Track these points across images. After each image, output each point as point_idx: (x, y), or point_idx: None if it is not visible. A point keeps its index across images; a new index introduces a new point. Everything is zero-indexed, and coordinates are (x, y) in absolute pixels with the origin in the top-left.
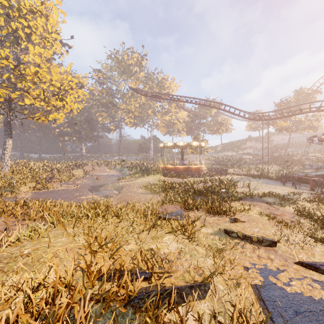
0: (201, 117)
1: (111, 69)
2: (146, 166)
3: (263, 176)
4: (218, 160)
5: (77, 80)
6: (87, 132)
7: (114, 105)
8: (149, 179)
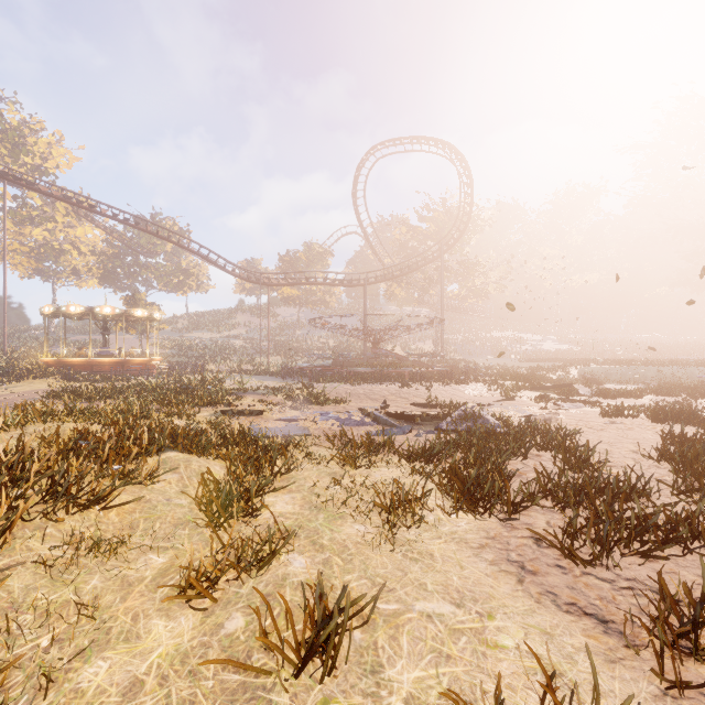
0: (143, 251)
1: None
2: None
3: (261, 372)
4: (184, 348)
5: None
6: None
7: None
8: (34, 387)
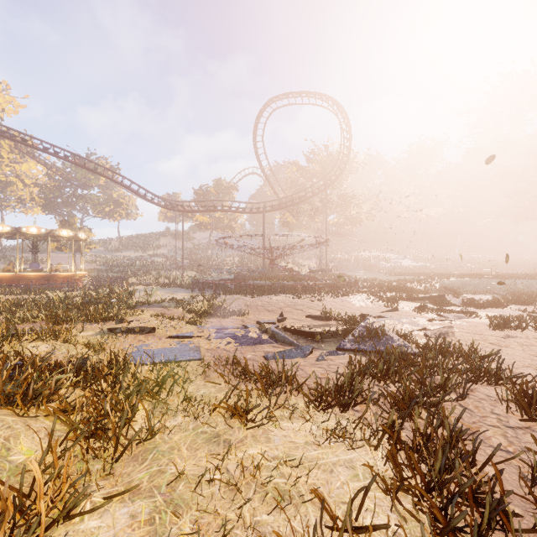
0: (79, 184)
1: None
2: None
3: (174, 284)
4: (113, 264)
5: None
6: None
7: None
8: None
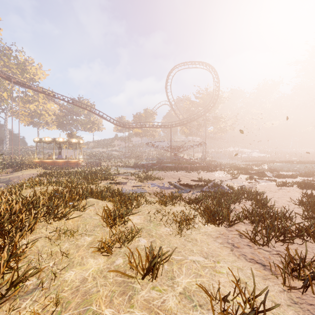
0: (75, 114)
1: None
2: (9, 161)
3: (125, 166)
4: (92, 155)
5: None
6: None
7: None
8: (32, 172)
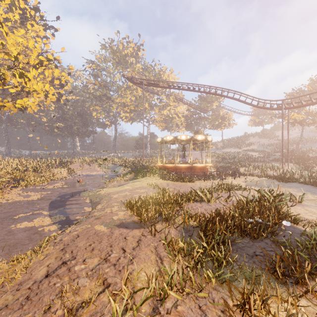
0: (202, 110)
1: (105, 60)
2: (141, 164)
3: (292, 179)
4: (222, 157)
5: (51, 55)
6: (79, 127)
7: (108, 97)
8: (142, 184)
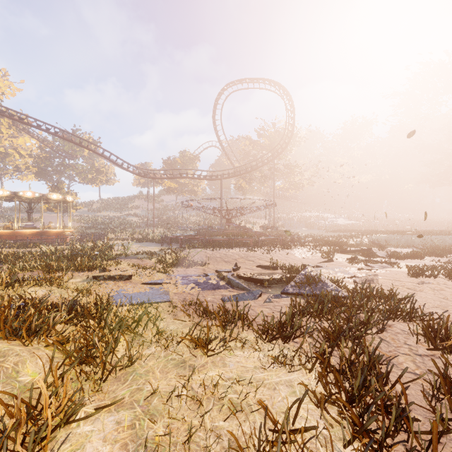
0: (66, 155)
1: None
2: None
3: (147, 239)
4: (95, 223)
5: None
6: None
7: None
8: None
